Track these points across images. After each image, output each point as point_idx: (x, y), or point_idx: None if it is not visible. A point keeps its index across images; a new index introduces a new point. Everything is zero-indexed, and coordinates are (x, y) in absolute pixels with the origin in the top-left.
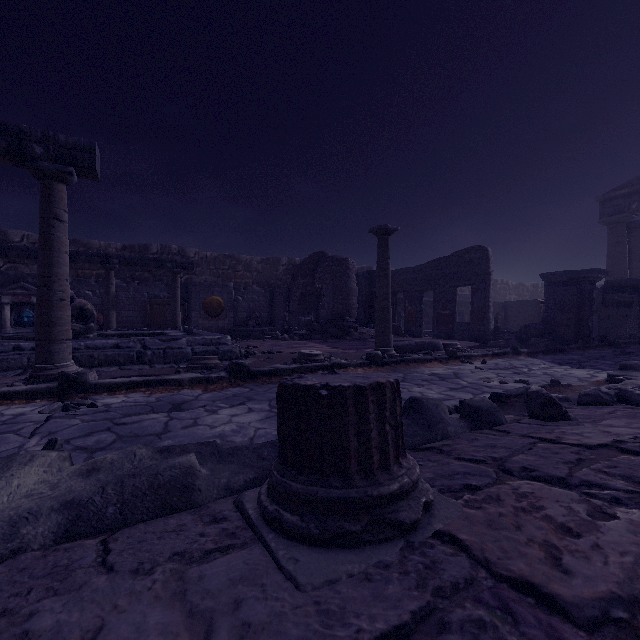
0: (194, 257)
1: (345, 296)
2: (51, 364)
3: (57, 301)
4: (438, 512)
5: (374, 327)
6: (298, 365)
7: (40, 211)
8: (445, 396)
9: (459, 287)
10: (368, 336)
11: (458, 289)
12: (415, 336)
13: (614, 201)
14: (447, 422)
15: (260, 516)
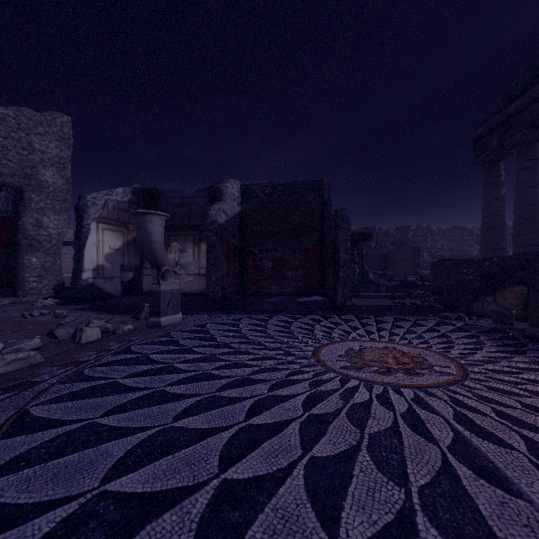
0: None
1: None
2: None
3: None
4: None
5: None
6: None
7: None
8: None
9: (430, 236)
10: None
11: (427, 239)
12: None
13: (482, 140)
14: None
15: None
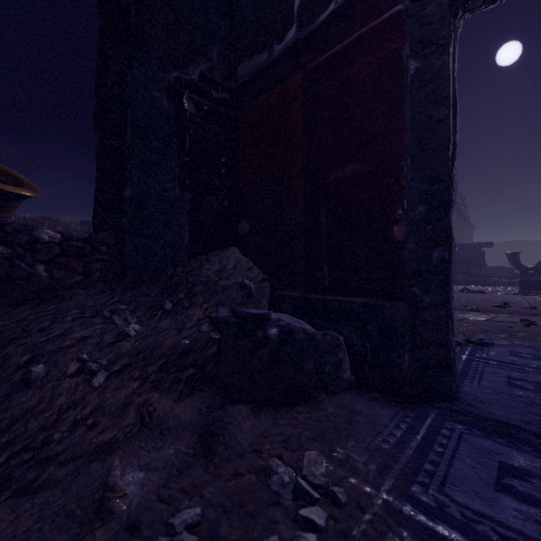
0: (11, 218)
1: None
2: None
3: None
4: None
5: None
6: None
7: None
8: None
9: None
10: None
11: None
12: None
13: None
14: None
15: None
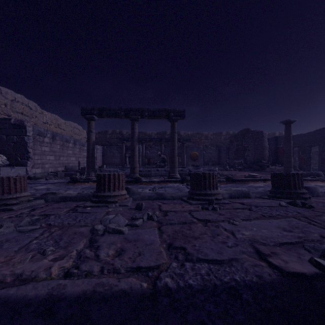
0: (183, 135)
1: (261, 150)
2: (174, 174)
3: (175, 156)
4: (312, 199)
5: (278, 165)
6: (250, 178)
7: (171, 131)
8: (321, 191)
9: None
10: (275, 170)
11: None
12: (306, 170)
13: None
14: (319, 193)
15: (269, 197)
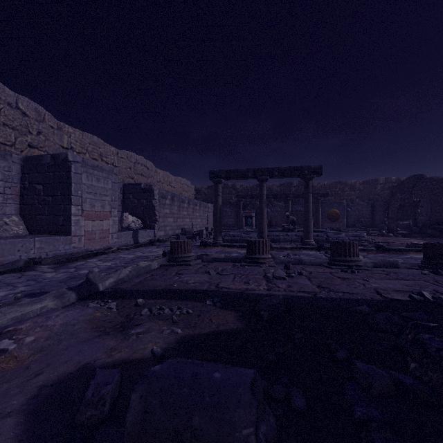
0: (317, 186)
1: (442, 206)
2: (309, 240)
3: (310, 220)
4: None
5: None
6: (411, 248)
7: (305, 191)
8: None
9: None
10: None
11: None
12: None
13: None
14: None
15: (419, 268)
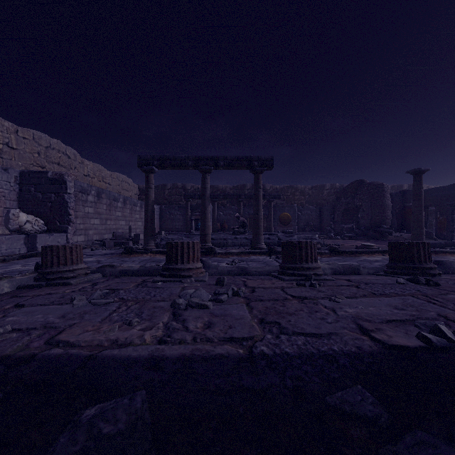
0: (269, 189)
1: (381, 210)
2: (259, 243)
3: (260, 219)
4: (443, 277)
5: (406, 232)
6: (363, 250)
7: (254, 186)
8: None
9: None
10: (401, 238)
11: None
12: (446, 239)
13: None
14: None
15: (386, 274)
